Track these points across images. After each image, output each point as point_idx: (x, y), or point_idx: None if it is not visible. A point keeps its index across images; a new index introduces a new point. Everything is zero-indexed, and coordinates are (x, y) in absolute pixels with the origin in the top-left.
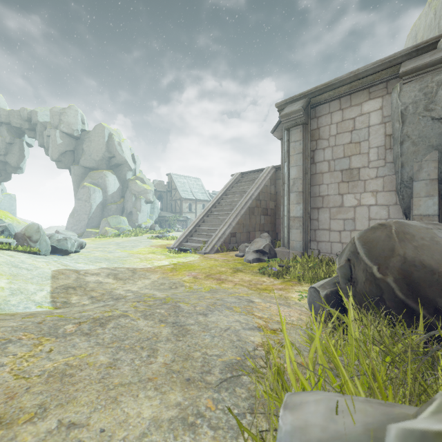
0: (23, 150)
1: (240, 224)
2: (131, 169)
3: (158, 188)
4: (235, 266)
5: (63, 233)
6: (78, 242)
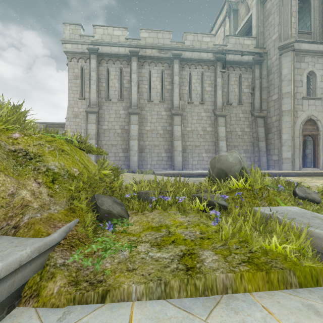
0: None
1: None
2: None
3: None
4: None
5: None
6: None
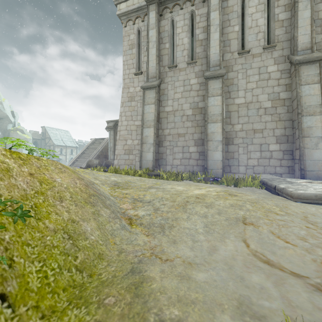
0: None
1: None
2: (12, 122)
3: (34, 136)
4: None
5: None
6: None
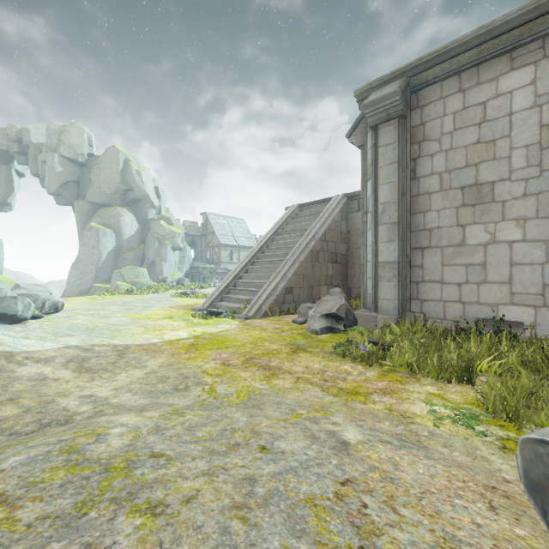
0: (11, 181)
1: (299, 274)
2: (154, 206)
3: (190, 231)
4: (294, 341)
5: (26, 288)
6: (50, 302)
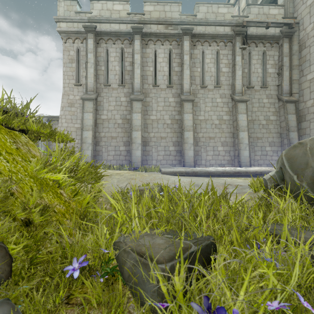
0: None
1: None
2: None
3: None
4: None
5: None
6: None
